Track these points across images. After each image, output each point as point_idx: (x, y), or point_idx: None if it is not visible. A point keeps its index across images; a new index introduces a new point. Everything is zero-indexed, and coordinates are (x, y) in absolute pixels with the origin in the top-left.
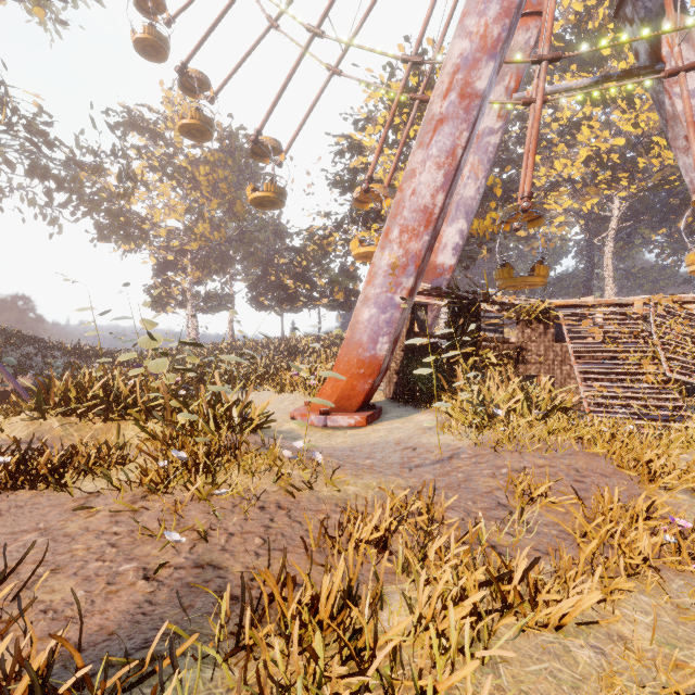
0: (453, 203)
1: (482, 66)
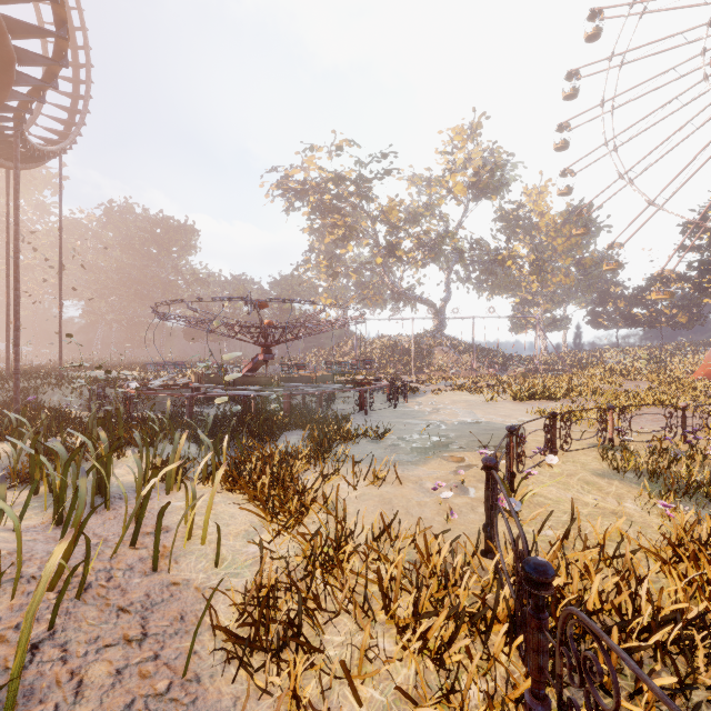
0: None
1: None
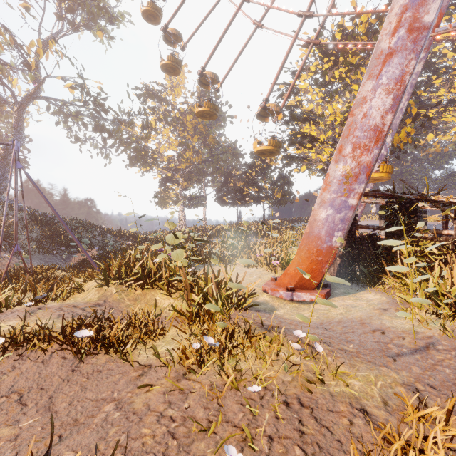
0: None
1: (430, 2)
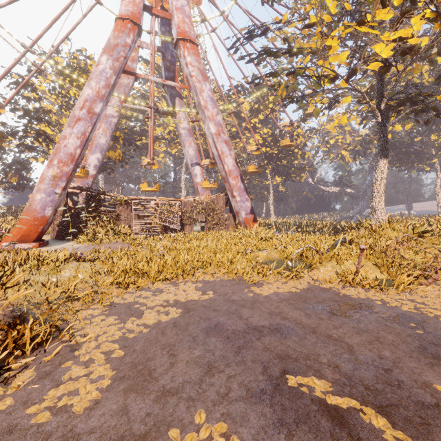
0: (94, 144)
1: (98, 103)
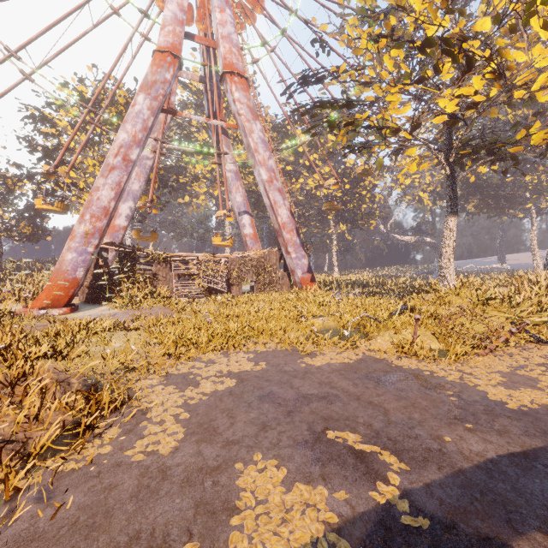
0: (126, 191)
1: (134, 149)
